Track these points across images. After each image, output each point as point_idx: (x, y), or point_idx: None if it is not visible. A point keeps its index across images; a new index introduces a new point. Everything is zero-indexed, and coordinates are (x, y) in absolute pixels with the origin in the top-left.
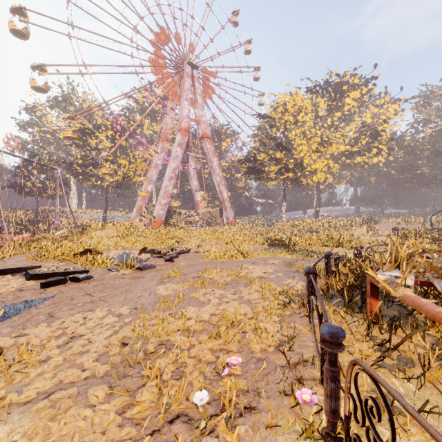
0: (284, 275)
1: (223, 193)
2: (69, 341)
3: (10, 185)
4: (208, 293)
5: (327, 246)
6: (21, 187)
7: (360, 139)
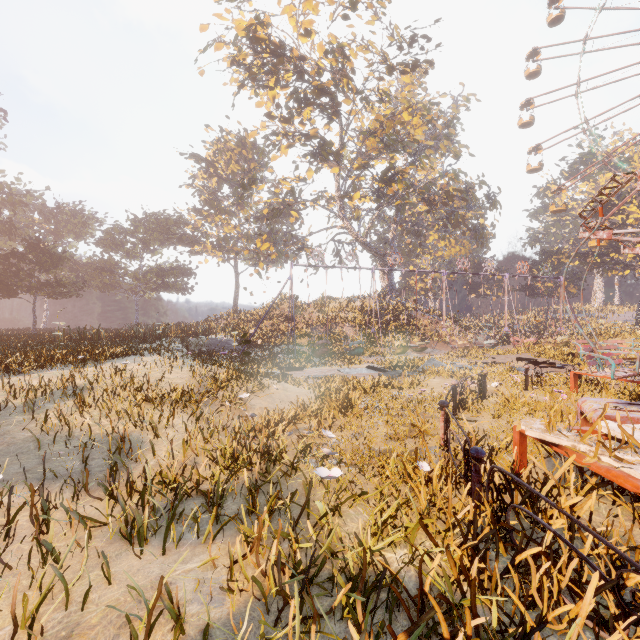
0: None
1: None
2: None
3: (522, 288)
4: None
5: None
6: (531, 289)
7: None
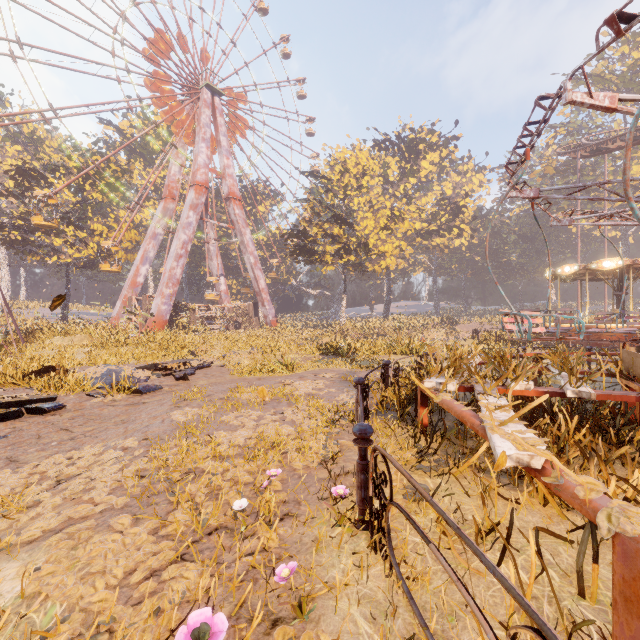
0: (337, 390)
1: (259, 280)
2: (58, 484)
3: None
4: (242, 415)
5: (395, 354)
6: None
7: (439, 215)
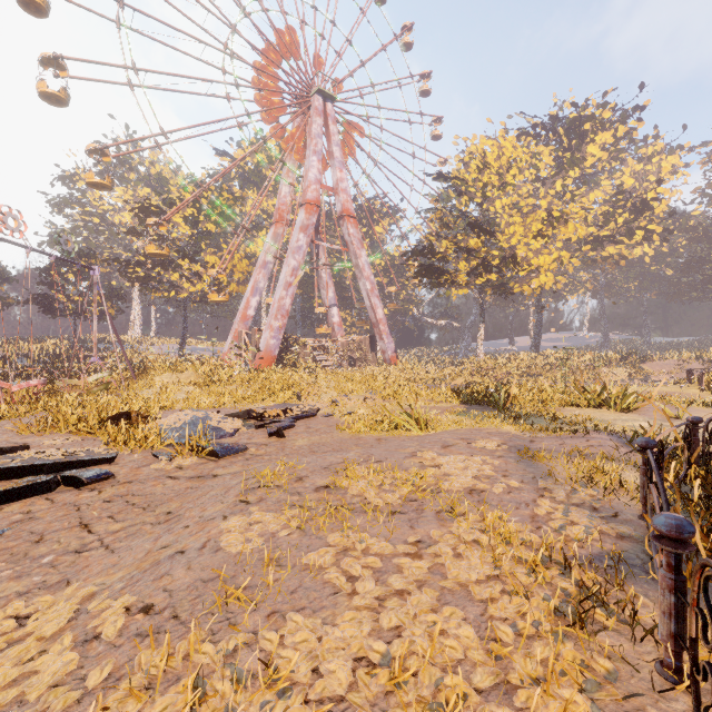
0: (522, 483)
1: (376, 309)
2: None
3: (32, 299)
4: (350, 546)
5: (576, 406)
6: (49, 302)
7: (613, 214)
